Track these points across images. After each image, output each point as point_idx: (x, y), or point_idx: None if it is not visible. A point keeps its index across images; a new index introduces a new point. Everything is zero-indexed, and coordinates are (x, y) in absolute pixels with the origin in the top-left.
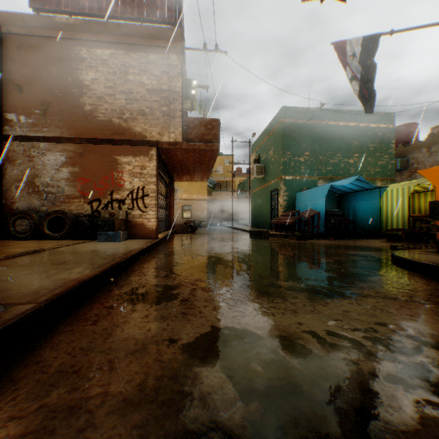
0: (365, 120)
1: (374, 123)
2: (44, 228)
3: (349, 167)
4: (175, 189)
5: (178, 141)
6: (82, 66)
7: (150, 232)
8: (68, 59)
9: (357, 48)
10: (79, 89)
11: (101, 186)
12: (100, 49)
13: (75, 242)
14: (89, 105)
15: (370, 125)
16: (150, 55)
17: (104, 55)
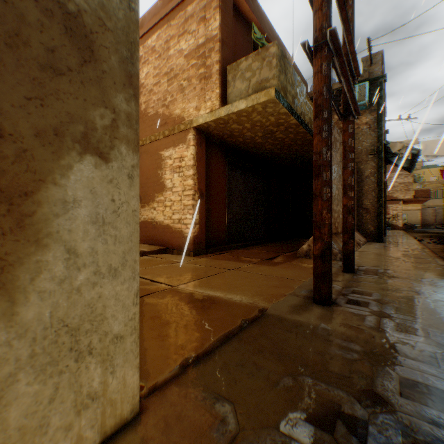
0: None
1: None
2: None
3: None
4: None
5: (410, 198)
6: None
7: (399, 228)
8: None
9: None
10: None
11: None
12: None
13: None
14: None
15: None
16: (399, 172)
17: None
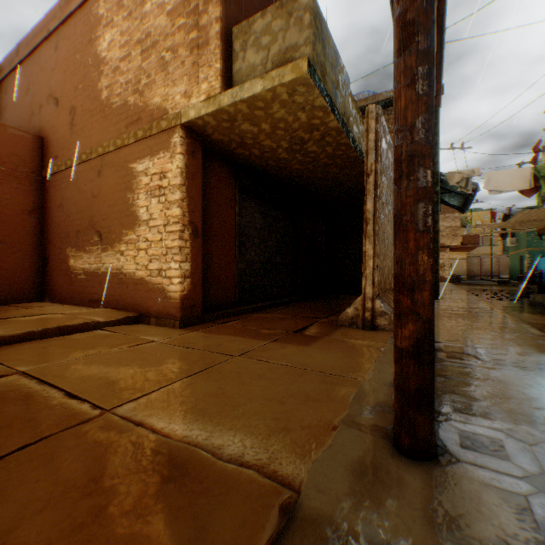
0: None
1: None
2: None
3: None
4: None
5: (458, 245)
6: None
7: (446, 280)
8: None
9: None
10: None
11: None
12: None
13: None
14: None
15: None
16: (446, 214)
17: None
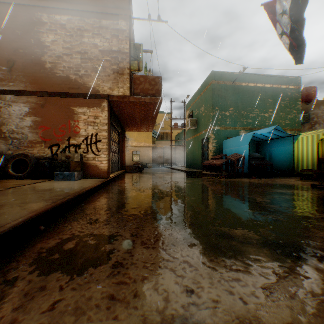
0: (277, 82)
1: (285, 84)
2: (8, 169)
3: (265, 119)
4: (127, 138)
5: (126, 95)
6: (43, 30)
7: (102, 173)
8: (31, 23)
9: (287, 6)
10: (40, 49)
11: (59, 133)
12: (59, 15)
13: (34, 181)
14: (49, 64)
15: (281, 87)
16: (102, 21)
17: (62, 21)
